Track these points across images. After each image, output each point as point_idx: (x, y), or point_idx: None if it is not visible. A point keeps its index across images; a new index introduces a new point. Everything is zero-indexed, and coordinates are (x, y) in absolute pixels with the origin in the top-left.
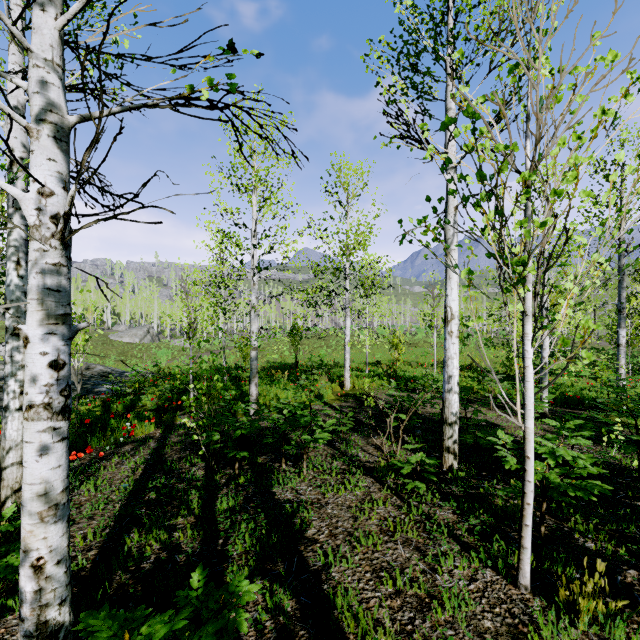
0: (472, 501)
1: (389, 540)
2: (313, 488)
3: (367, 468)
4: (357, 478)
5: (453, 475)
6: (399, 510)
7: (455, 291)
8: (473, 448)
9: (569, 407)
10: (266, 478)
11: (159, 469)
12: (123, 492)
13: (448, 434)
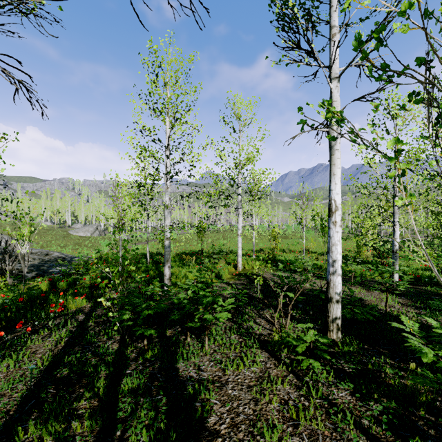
0: (365, 379)
1: (293, 433)
2: (214, 363)
3: (261, 341)
4: (253, 352)
5: (339, 349)
6: (297, 391)
7: (339, 186)
8: (348, 321)
9: (411, 283)
10: (172, 352)
11: (79, 342)
12: (39, 368)
13: (333, 311)
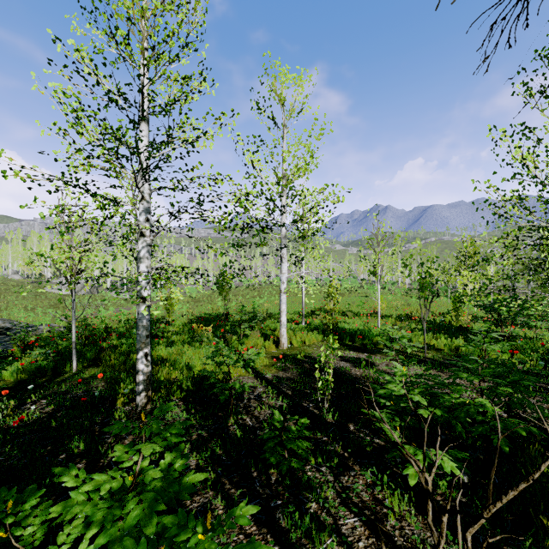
0: None
1: None
2: None
3: None
4: None
5: None
6: None
7: None
8: None
9: None
10: None
11: None
12: None
13: None
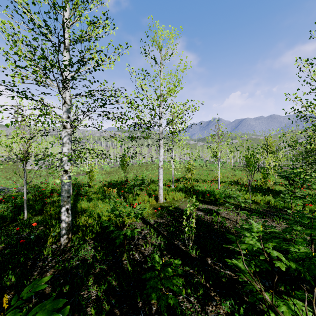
0: None
1: None
2: None
3: None
4: None
5: None
6: None
7: None
8: None
9: None
10: None
11: None
12: None
13: None
